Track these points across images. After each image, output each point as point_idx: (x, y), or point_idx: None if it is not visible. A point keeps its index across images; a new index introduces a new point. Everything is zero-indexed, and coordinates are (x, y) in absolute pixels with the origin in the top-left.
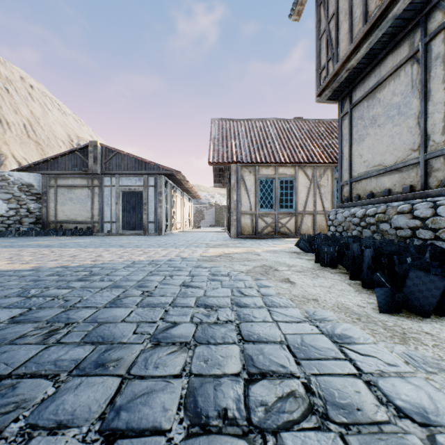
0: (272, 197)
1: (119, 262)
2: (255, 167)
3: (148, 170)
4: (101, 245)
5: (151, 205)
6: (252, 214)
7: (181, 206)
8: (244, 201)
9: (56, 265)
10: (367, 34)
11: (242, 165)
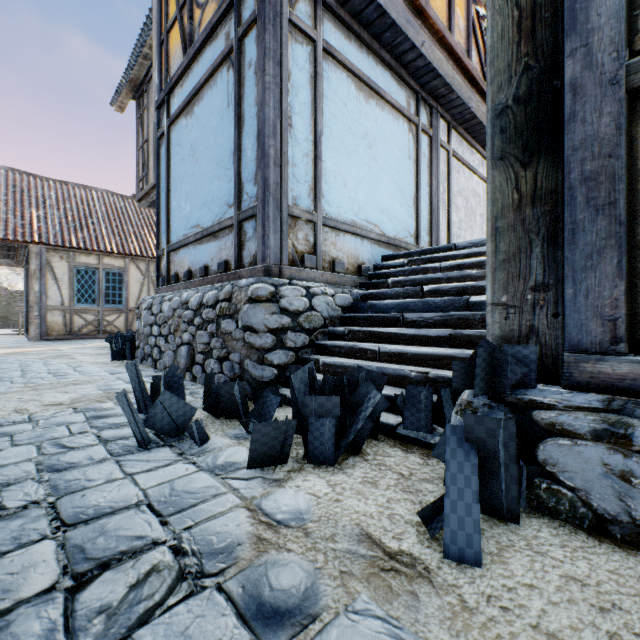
0: (96, 291)
1: None
2: (70, 253)
3: None
4: None
5: None
6: (65, 310)
7: None
8: (52, 294)
9: None
10: None
11: (49, 248)
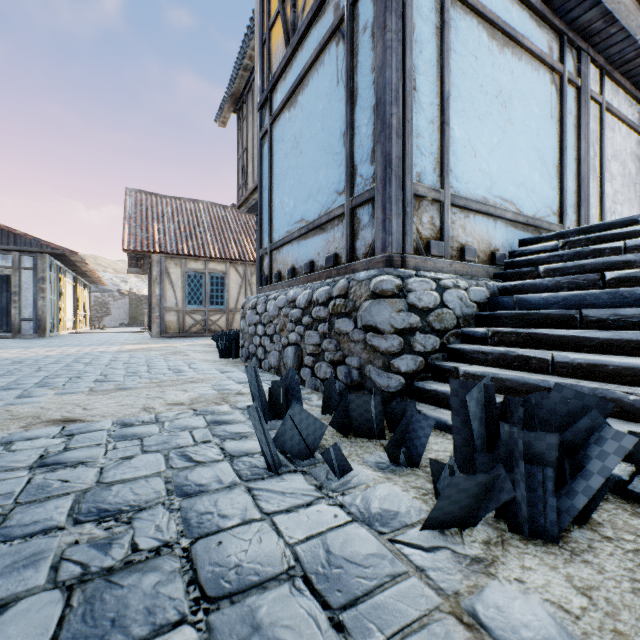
0: (202, 293)
1: (32, 356)
2: (182, 260)
3: (21, 246)
4: None
5: (27, 295)
6: (178, 311)
7: (72, 296)
8: (169, 297)
9: None
10: None
11: (167, 256)
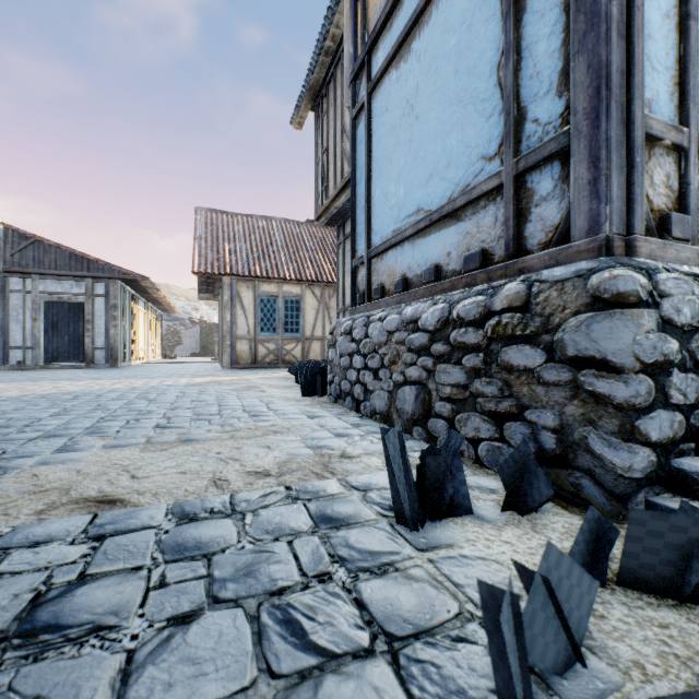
0: (276, 319)
1: (96, 390)
2: (255, 282)
3: (94, 272)
4: (37, 380)
5: (100, 323)
6: (250, 339)
7: (144, 324)
8: (241, 323)
9: (22, 394)
10: (343, 189)
11: (238, 279)
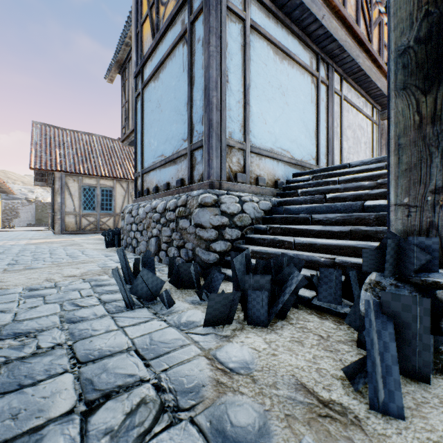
0: (95, 202)
1: None
2: (79, 177)
3: None
4: None
5: None
6: (76, 214)
7: None
8: (68, 204)
9: None
10: None
11: (66, 174)
